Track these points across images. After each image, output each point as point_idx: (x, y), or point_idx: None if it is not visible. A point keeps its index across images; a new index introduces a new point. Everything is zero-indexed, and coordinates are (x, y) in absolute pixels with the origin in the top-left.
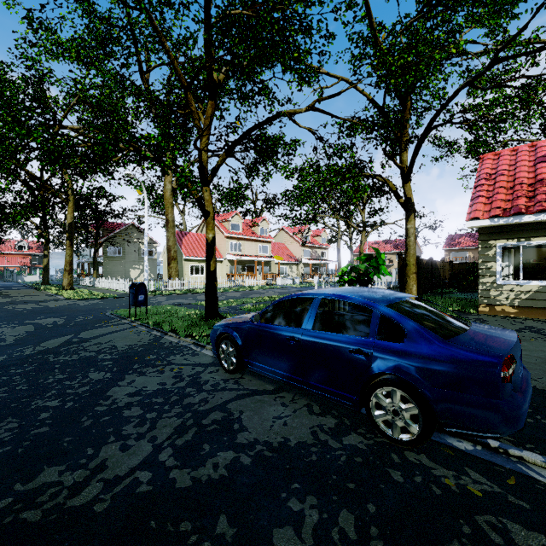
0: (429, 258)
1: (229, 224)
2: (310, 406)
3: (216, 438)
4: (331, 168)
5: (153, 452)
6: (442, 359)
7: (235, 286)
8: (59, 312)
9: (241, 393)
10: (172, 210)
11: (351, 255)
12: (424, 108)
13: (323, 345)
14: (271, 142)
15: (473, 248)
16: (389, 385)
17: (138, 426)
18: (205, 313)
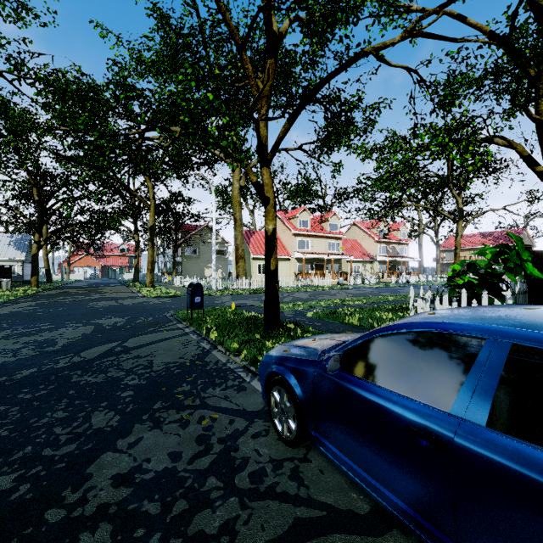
0: None
1: (296, 221)
2: None
3: None
4: (432, 128)
5: None
6: None
7: (302, 285)
8: (127, 311)
9: (303, 517)
10: (240, 208)
11: (437, 251)
12: None
13: None
14: (346, 106)
15: None
16: None
17: None
18: (264, 321)
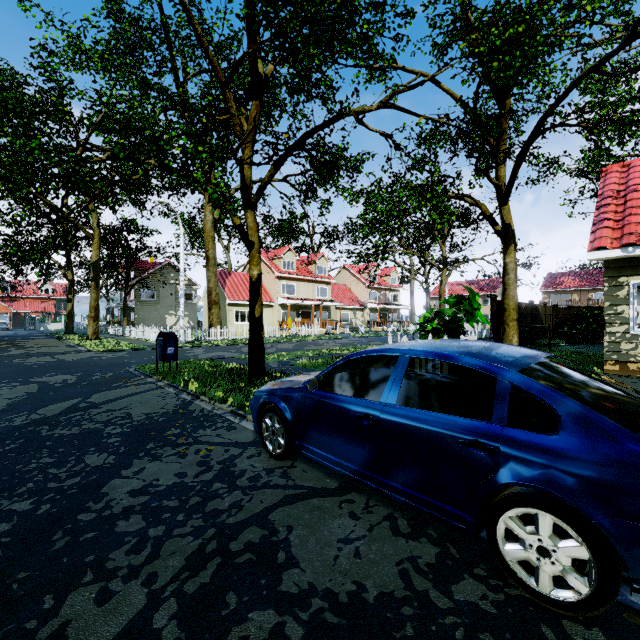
0: (529, 301)
1: (280, 262)
2: (394, 519)
3: (248, 581)
4: (409, 185)
5: (147, 608)
6: (637, 470)
7: (287, 335)
8: (74, 367)
9: (291, 494)
10: (214, 245)
11: (428, 298)
12: (526, 110)
13: (415, 431)
14: (332, 154)
15: (579, 290)
16: (532, 505)
17: (133, 553)
18: (248, 370)
